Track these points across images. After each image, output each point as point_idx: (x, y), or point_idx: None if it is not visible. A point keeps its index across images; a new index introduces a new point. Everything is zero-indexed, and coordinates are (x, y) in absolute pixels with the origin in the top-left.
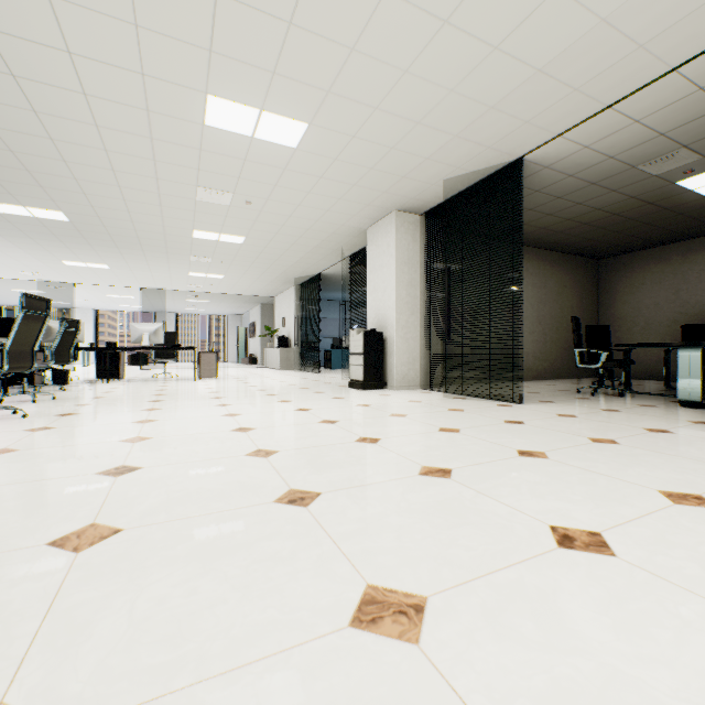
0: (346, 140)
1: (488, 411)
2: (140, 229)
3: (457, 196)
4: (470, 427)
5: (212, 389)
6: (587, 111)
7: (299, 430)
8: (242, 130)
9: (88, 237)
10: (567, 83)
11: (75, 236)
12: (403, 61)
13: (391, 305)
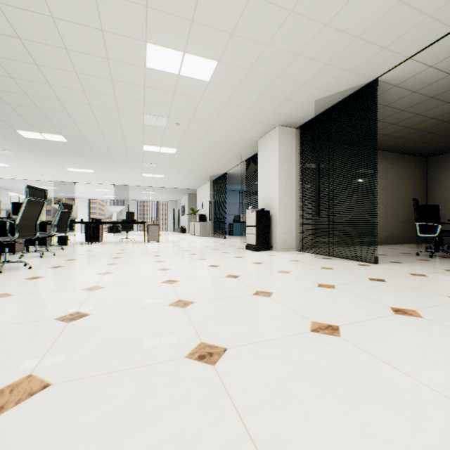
0: (244, 73)
1: (352, 269)
2: (110, 146)
3: (324, 112)
4: (343, 284)
5: (154, 249)
6: (436, 35)
7: (210, 283)
8: (172, 69)
9: (80, 152)
10: (423, 10)
11: (72, 151)
12: (289, 2)
13: (275, 192)
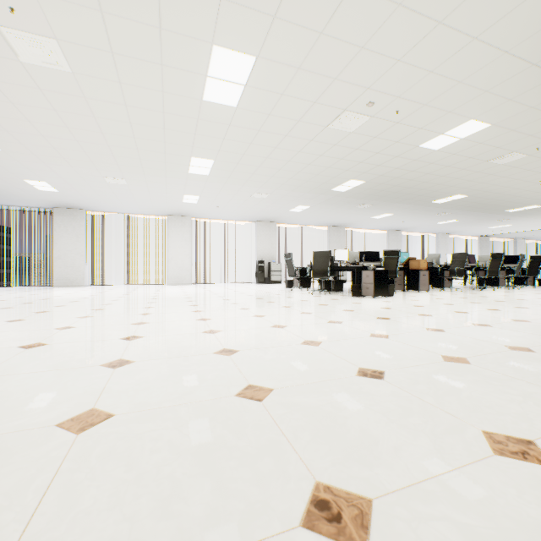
0: None
1: None
2: None
3: None
4: None
5: None
6: None
7: None
8: None
9: None
10: None
11: None
12: None
13: None
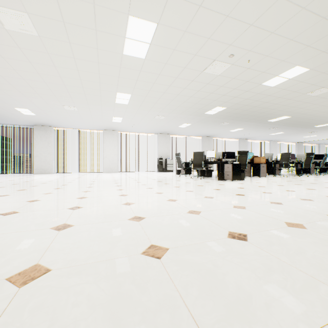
0: None
1: None
2: None
3: None
4: None
5: None
6: None
7: None
8: None
9: None
10: None
11: None
12: None
13: None
